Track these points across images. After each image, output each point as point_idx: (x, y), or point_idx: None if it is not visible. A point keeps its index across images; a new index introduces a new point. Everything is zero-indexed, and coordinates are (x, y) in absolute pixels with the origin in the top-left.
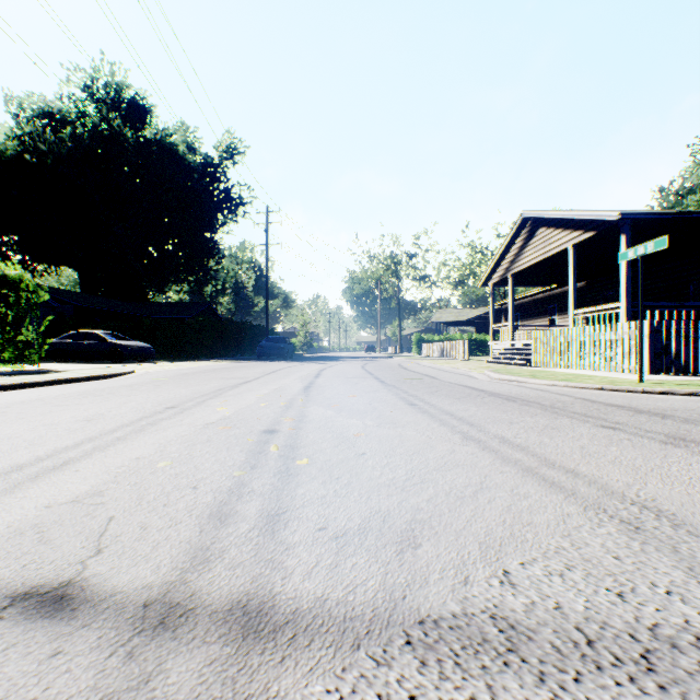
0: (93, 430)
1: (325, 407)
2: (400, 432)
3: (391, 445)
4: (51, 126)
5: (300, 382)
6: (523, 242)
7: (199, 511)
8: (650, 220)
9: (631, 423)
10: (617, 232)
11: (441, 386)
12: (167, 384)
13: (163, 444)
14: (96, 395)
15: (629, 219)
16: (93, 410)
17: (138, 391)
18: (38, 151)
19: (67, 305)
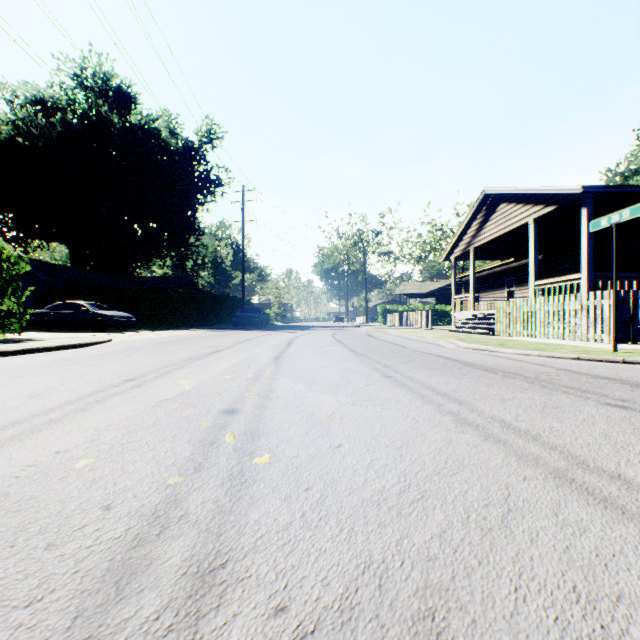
0: (28, 409)
1: (295, 379)
2: (381, 413)
3: (372, 432)
4: (43, 112)
5: (271, 351)
6: (484, 217)
7: (93, 562)
8: (610, 194)
9: (639, 401)
10: (577, 206)
11: (413, 355)
12: (138, 353)
13: (98, 430)
14: (60, 365)
15: (591, 192)
16: (45, 383)
17: (105, 360)
18: (31, 135)
19: (57, 278)
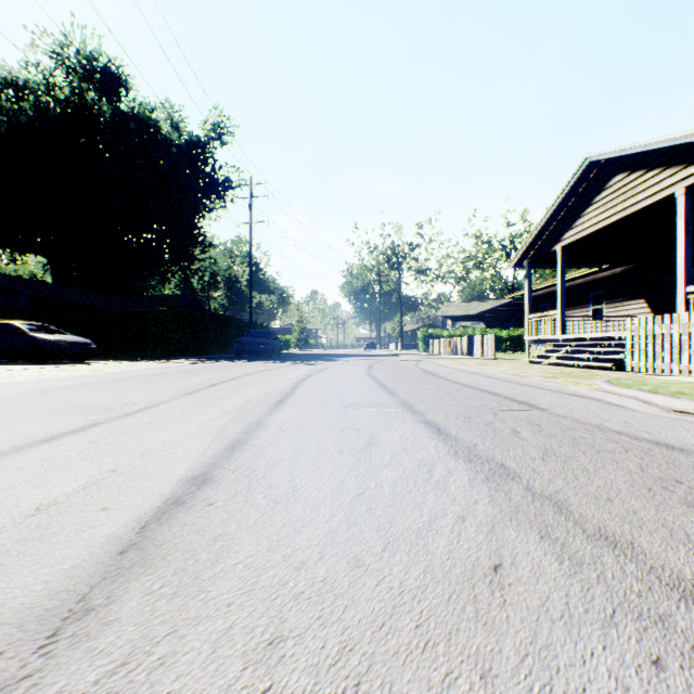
0: None
1: None
2: None
3: None
4: (16, 97)
5: (215, 432)
6: (583, 200)
7: None
8: None
9: None
10: None
11: (692, 478)
12: None
13: None
14: None
15: None
16: None
17: None
18: None
19: (21, 295)
